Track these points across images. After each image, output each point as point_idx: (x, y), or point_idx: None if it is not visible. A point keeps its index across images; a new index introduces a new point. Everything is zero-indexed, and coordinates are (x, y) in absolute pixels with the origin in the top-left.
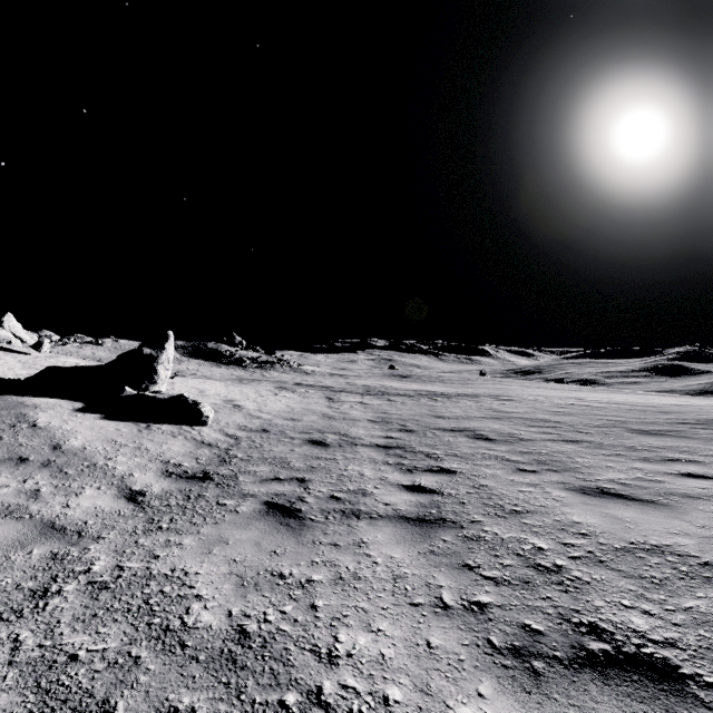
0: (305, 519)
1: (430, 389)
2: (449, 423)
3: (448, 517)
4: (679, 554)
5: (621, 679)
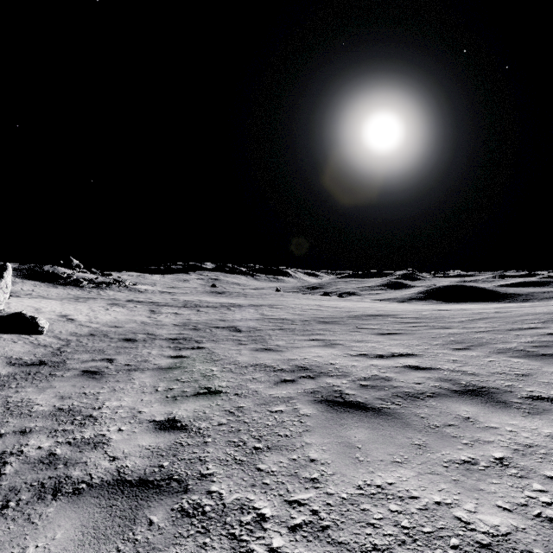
0: (105, 374)
1: (233, 302)
2: (225, 324)
3: (183, 365)
4: (262, 365)
5: (202, 396)
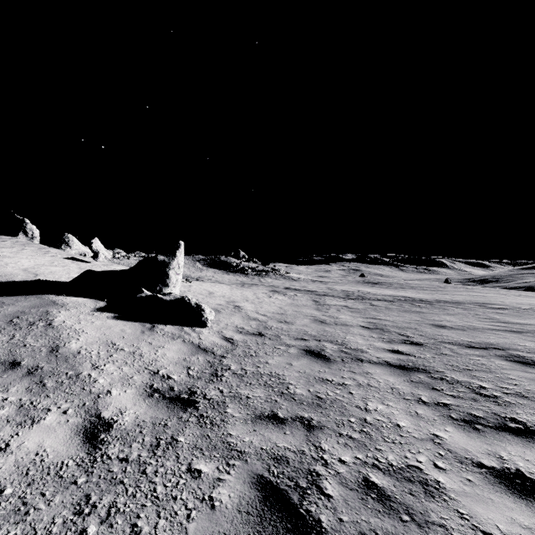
0: None
1: (405, 295)
2: (459, 336)
3: None
4: None
5: None
